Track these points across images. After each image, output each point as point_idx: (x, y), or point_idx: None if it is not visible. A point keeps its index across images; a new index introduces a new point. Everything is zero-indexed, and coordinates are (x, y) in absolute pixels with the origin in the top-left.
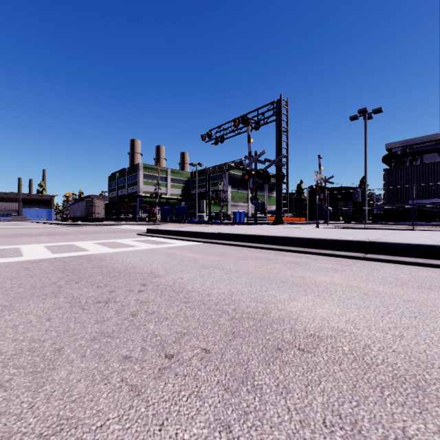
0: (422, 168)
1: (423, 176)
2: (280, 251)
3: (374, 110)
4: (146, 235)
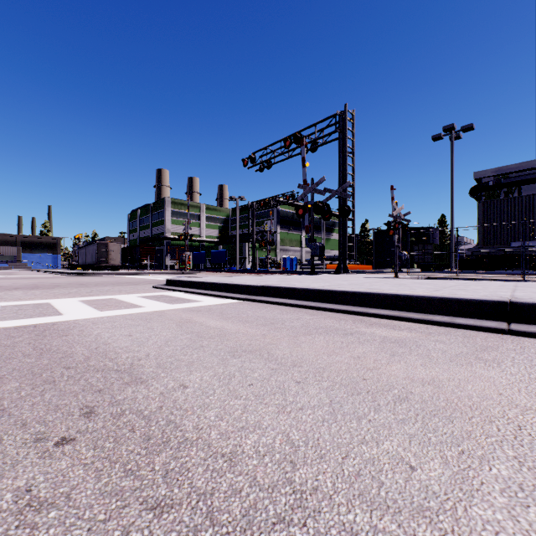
0: (529, 201)
1: (530, 210)
2: (361, 316)
3: (463, 127)
4: (164, 288)
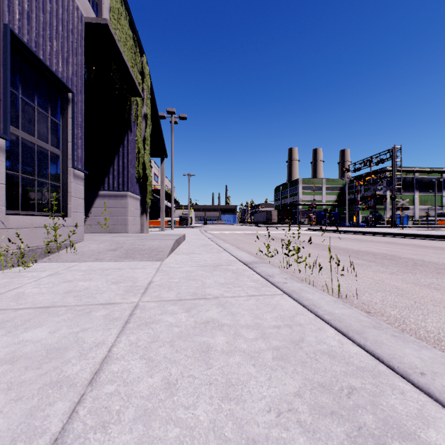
0: None
1: None
2: (343, 234)
3: None
4: (307, 231)
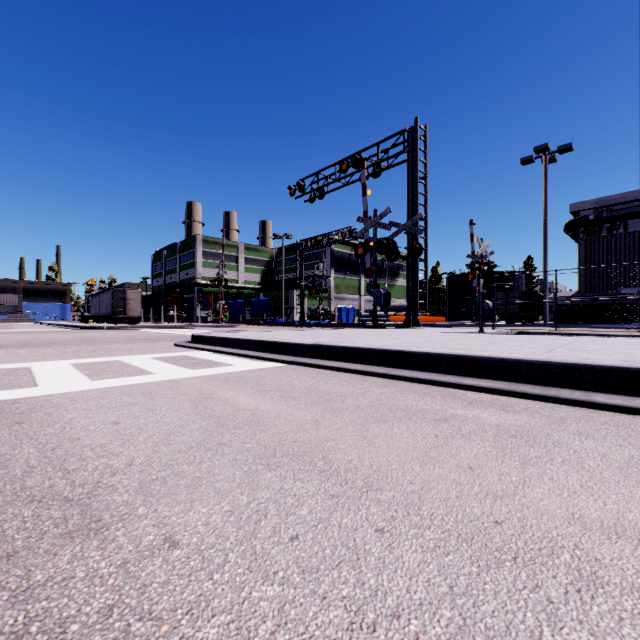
0: None
1: None
2: (451, 389)
3: (560, 147)
4: (188, 346)
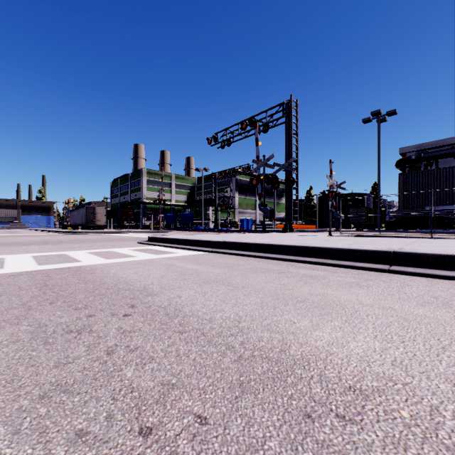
0: (439, 173)
1: (440, 181)
2: (293, 263)
3: (388, 112)
4: (147, 244)
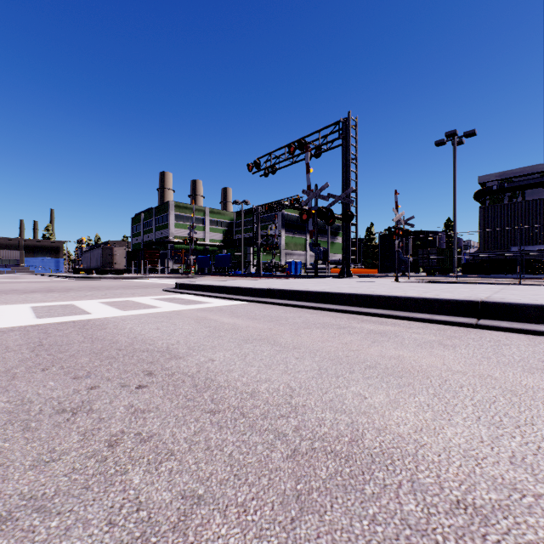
0: (528, 206)
1: (529, 216)
2: (355, 315)
3: (466, 133)
4: (174, 291)
